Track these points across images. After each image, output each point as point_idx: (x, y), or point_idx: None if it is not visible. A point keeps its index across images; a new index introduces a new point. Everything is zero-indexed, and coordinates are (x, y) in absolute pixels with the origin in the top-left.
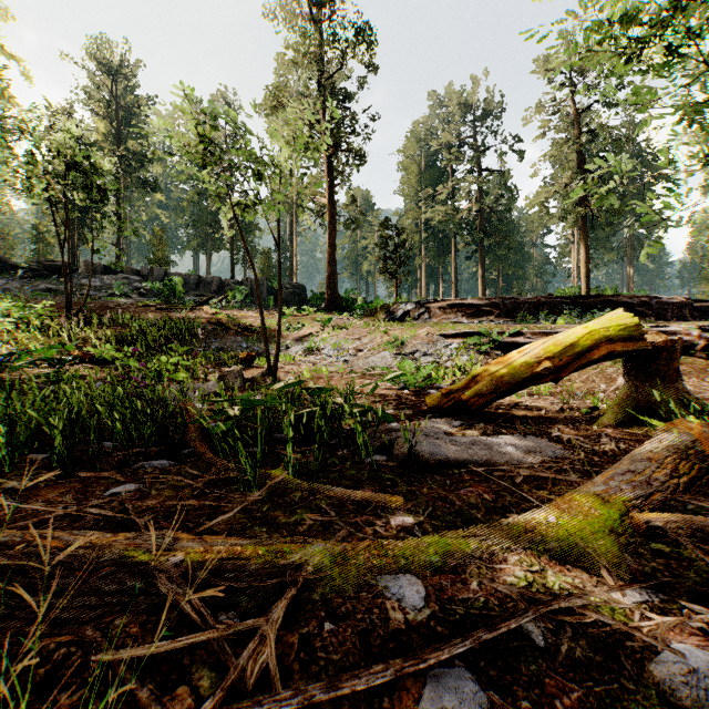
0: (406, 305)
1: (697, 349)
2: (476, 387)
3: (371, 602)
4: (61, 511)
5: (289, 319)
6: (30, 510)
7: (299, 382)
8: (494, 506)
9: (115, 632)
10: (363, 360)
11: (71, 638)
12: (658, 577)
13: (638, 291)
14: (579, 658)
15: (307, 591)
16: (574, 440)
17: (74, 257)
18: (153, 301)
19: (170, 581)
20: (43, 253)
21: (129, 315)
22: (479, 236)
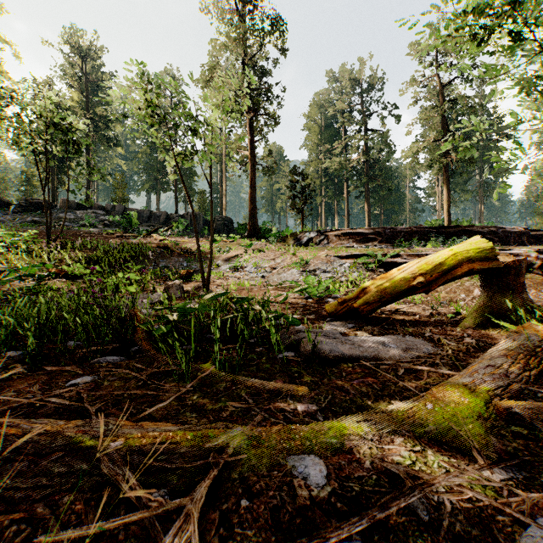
0: (309, 233)
1: (535, 267)
2: (365, 297)
3: (281, 480)
4: (26, 400)
5: (220, 244)
6: (3, 398)
7: (225, 294)
8: (381, 394)
9: (62, 508)
10: (277, 276)
11: (24, 515)
12: (519, 456)
13: (487, 223)
14: (459, 532)
15: (227, 470)
16: (443, 339)
17: (54, 196)
18: (115, 230)
19: (111, 462)
20: (30, 193)
21: (95, 241)
22: (365, 180)
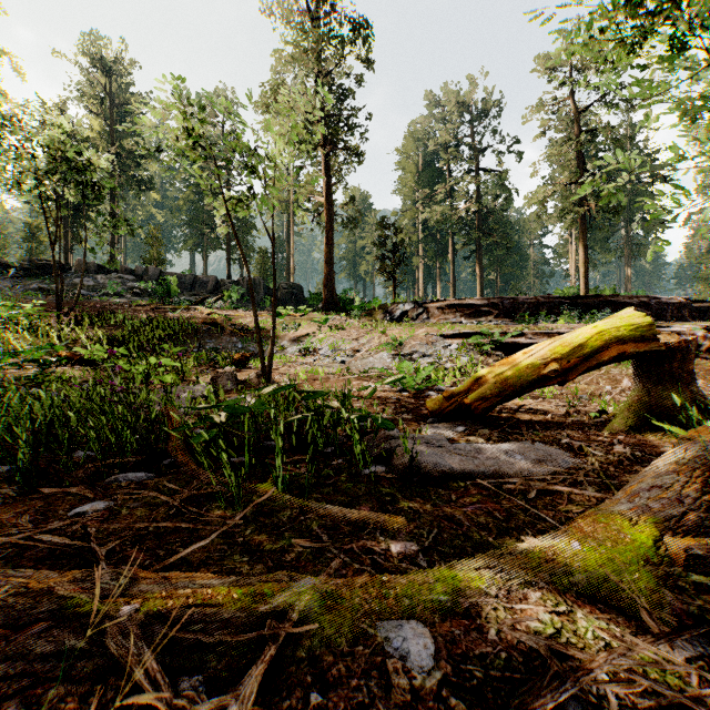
0: (404, 305)
1: (702, 350)
2: (480, 390)
3: (369, 660)
4: (7, 540)
5: (286, 319)
6: None
7: (291, 386)
8: (507, 527)
9: (47, 707)
10: (361, 361)
11: None
12: (707, 620)
13: (636, 292)
14: None
15: (291, 644)
16: (586, 447)
17: (68, 256)
18: (147, 301)
19: (121, 636)
20: (36, 252)
21: (121, 315)
22: (477, 236)
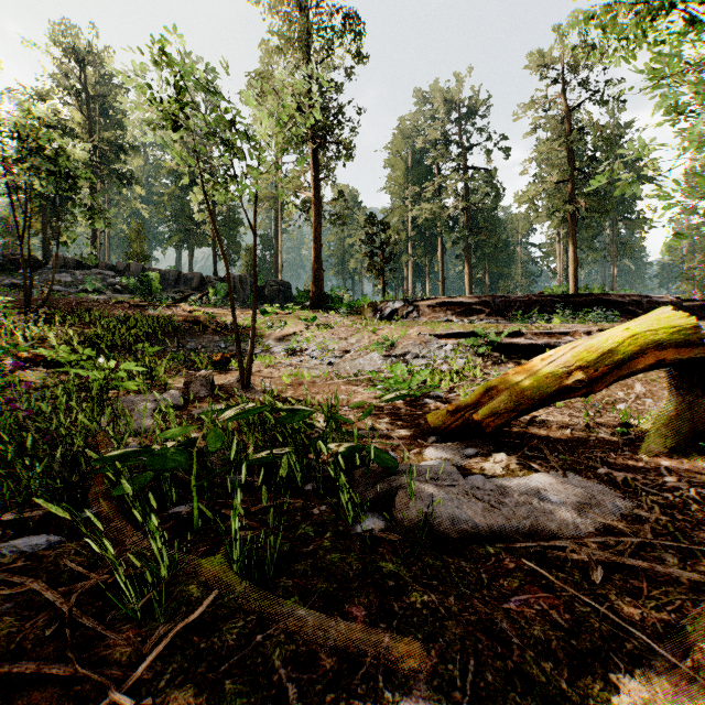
0: (393, 303)
1: None
2: (492, 403)
3: None
4: None
5: (272, 317)
6: None
7: (259, 409)
8: (580, 650)
9: None
10: (350, 363)
11: None
12: None
13: (624, 291)
14: None
15: None
16: (632, 481)
17: (46, 251)
18: (128, 298)
19: None
20: (13, 246)
21: (97, 312)
22: (466, 234)
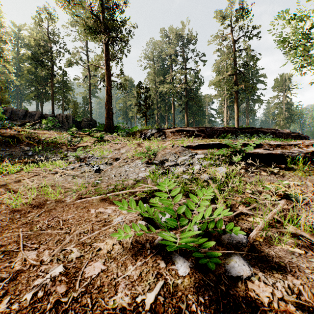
0: (151, 130)
1: None
2: None
3: None
4: None
5: (76, 136)
6: None
7: None
8: None
9: None
10: (116, 170)
11: None
12: None
13: None
14: None
15: None
16: None
17: None
18: None
19: None
20: None
21: None
22: (186, 100)
